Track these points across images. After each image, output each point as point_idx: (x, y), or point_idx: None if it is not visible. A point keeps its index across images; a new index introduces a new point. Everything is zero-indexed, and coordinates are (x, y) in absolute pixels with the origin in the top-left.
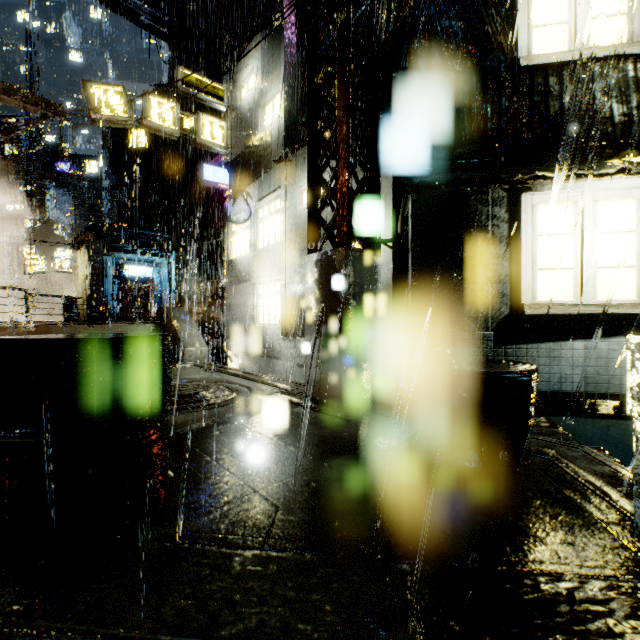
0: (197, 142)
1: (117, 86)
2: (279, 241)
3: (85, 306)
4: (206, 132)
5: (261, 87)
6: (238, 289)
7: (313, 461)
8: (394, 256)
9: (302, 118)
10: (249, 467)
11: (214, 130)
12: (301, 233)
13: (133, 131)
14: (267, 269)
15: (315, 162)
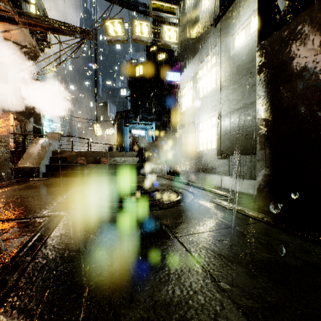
0: (161, 43)
1: (119, 18)
2: (214, 87)
3: (116, 149)
4: (166, 36)
5: None
6: (185, 130)
7: None
8: None
9: None
10: None
11: (171, 34)
12: (234, 70)
13: (137, 68)
14: (205, 110)
15: None
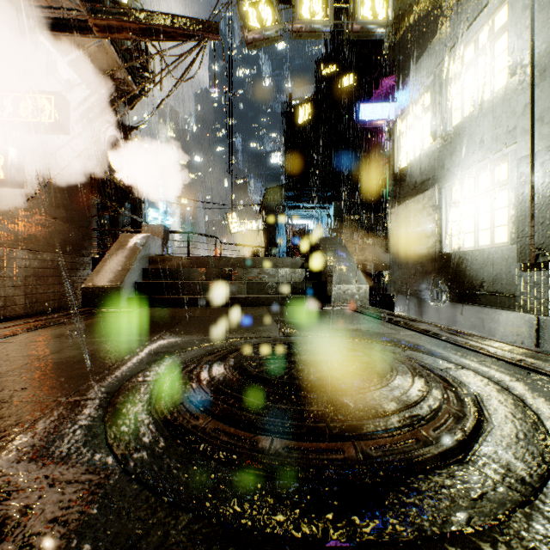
0: (353, 29)
1: None
2: (504, 85)
3: (264, 255)
4: (365, 11)
5: None
6: (410, 206)
7: None
8: None
9: None
10: None
11: (375, 4)
12: None
13: (301, 109)
14: (472, 150)
15: None
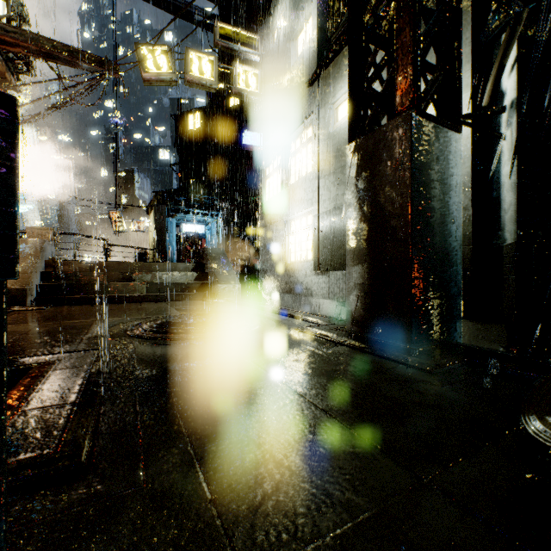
0: (233, 92)
1: (163, 45)
2: (311, 171)
3: (154, 257)
4: (241, 81)
5: (292, 18)
6: (270, 229)
7: (394, 466)
8: (474, 142)
9: (336, 33)
10: (246, 462)
11: (248, 78)
12: (336, 153)
13: (191, 116)
14: (298, 203)
15: (360, 17)
